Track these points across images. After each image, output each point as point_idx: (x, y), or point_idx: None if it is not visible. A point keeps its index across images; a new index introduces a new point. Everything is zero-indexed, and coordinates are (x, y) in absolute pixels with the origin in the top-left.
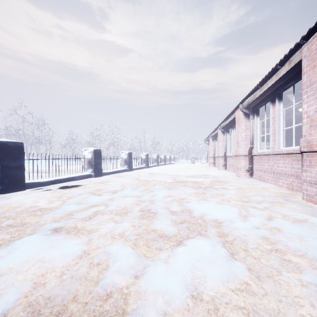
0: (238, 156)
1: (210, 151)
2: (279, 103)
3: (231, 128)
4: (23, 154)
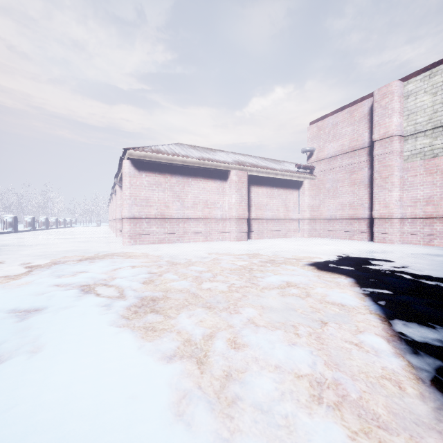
0: (111, 220)
1: (109, 216)
2: None
3: None
4: None
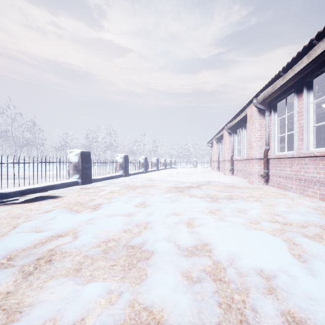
0: (251, 159)
1: (214, 155)
2: (308, 93)
3: (238, 129)
4: None
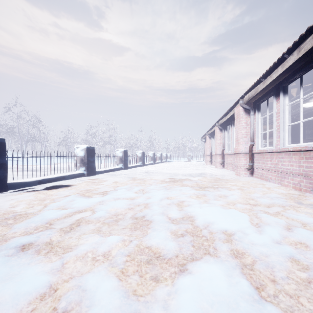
0: (238, 154)
1: (207, 149)
2: (284, 97)
3: (229, 125)
4: (4, 151)
